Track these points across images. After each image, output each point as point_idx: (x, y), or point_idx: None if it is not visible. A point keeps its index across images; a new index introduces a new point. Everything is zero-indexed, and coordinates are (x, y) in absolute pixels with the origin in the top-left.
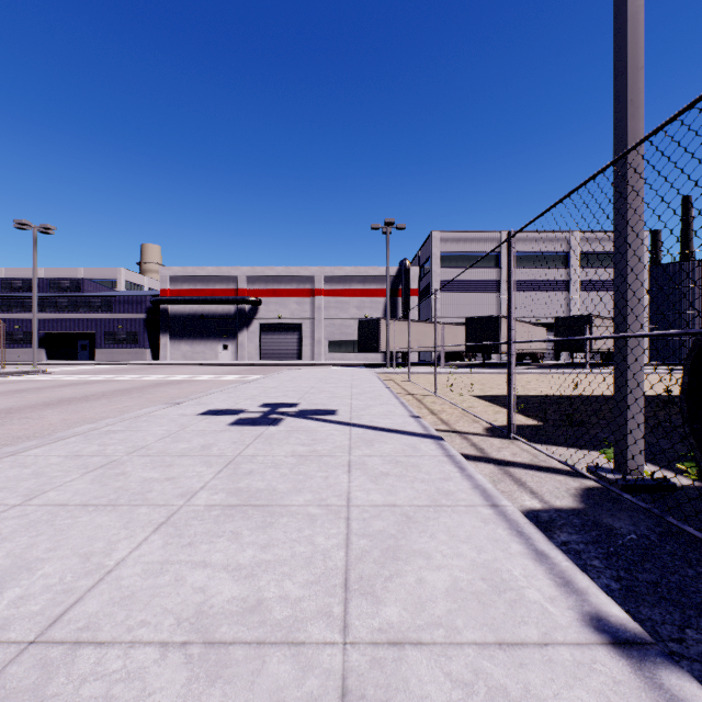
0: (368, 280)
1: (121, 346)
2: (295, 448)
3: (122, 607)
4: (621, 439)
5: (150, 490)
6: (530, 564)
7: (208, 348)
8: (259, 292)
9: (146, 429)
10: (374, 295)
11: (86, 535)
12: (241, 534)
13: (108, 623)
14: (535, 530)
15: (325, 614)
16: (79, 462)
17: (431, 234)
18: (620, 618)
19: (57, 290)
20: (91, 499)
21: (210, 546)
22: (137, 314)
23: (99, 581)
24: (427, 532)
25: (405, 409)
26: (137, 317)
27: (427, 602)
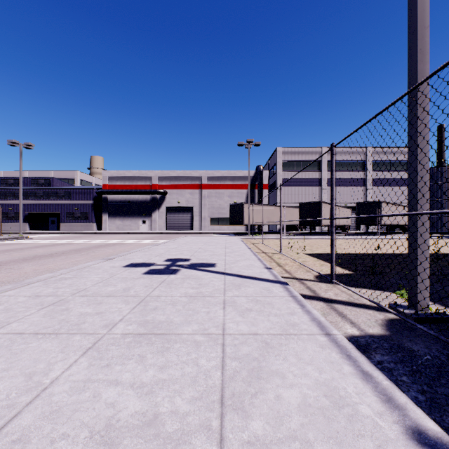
0: (235, 178)
1: (77, 221)
2: (187, 290)
3: (49, 420)
4: (415, 286)
5: (84, 322)
6: (359, 383)
7: (133, 222)
8: (166, 186)
9: (87, 277)
10: (240, 188)
11: (32, 358)
12: (146, 357)
13: (36, 436)
14: (360, 354)
15: (205, 428)
16: (38, 300)
17: (276, 149)
18: (435, 431)
19: (36, 185)
20: (41, 329)
21: (122, 367)
22: (87, 200)
23: (35, 397)
24: (281, 356)
25: (261, 263)
26: (87, 202)
27: (284, 417)
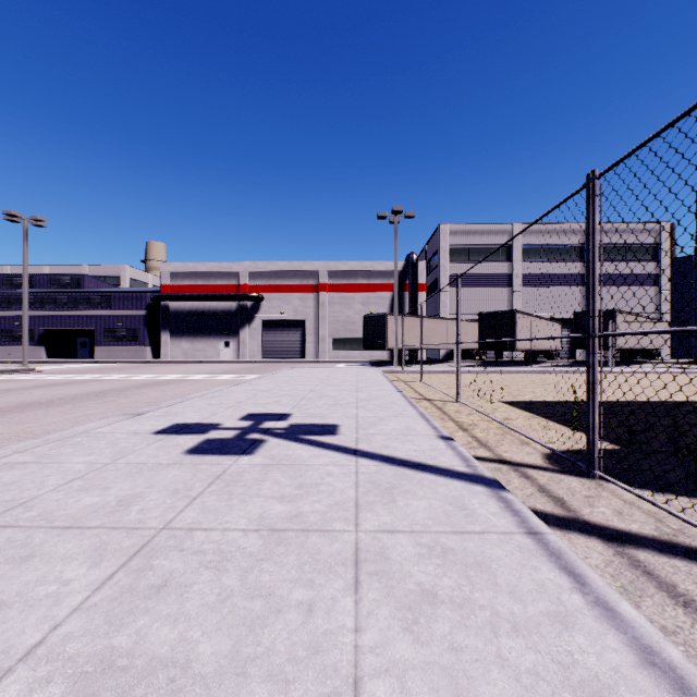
0: (373, 275)
1: (121, 343)
2: (267, 507)
3: None
4: None
5: None
6: None
7: (209, 345)
8: (261, 288)
9: (62, 460)
10: (380, 290)
11: None
12: None
13: None
14: None
15: None
16: None
17: (439, 226)
18: None
19: (58, 286)
20: None
21: None
22: (137, 310)
23: None
24: None
25: (428, 425)
26: (137, 314)
27: None
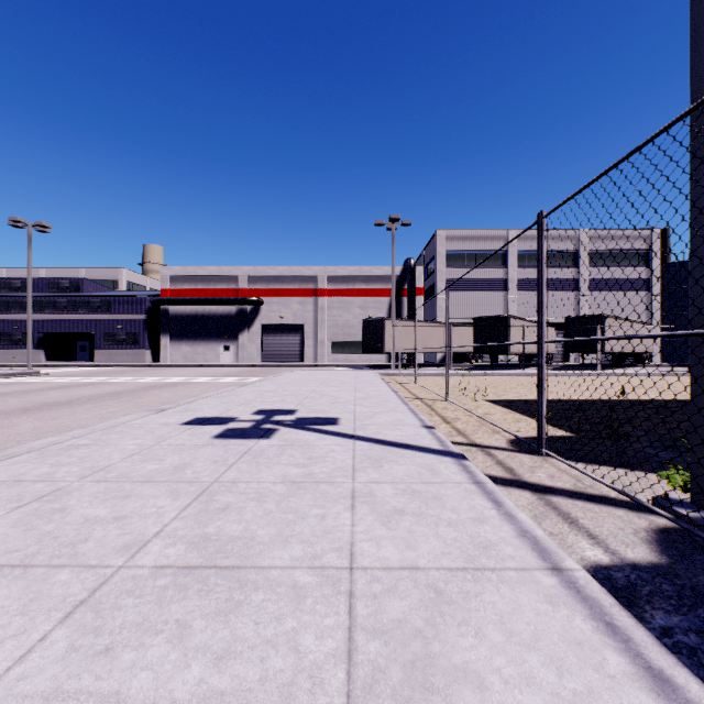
0: (371, 279)
1: (120, 346)
2: (287, 470)
3: None
4: None
5: (86, 539)
6: None
7: (209, 349)
8: (261, 292)
9: (116, 443)
10: (378, 295)
11: None
12: (190, 628)
13: None
14: (632, 620)
15: None
16: (15, 491)
17: (437, 232)
18: None
19: (56, 290)
20: None
21: (136, 656)
22: (137, 314)
23: None
24: (469, 624)
25: (415, 417)
26: (137, 317)
27: None
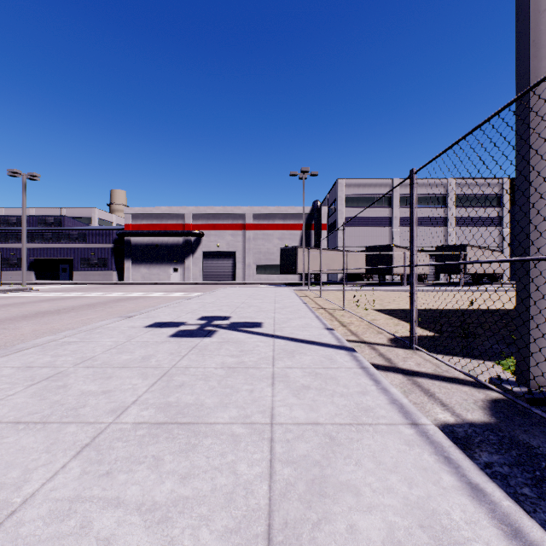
0: (287, 217)
1: (93, 269)
2: (225, 359)
3: None
4: (529, 356)
5: (84, 405)
6: (468, 503)
7: (162, 270)
8: (202, 226)
9: (97, 340)
10: (292, 229)
11: (4, 461)
12: (163, 460)
13: None
14: (462, 455)
15: None
16: (28, 373)
17: (337, 180)
18: None
19: (44, 225)
20: (25, 415)
21: (127, 477)
22: (106, 244)
23: None
24: (352, 458)
25: (320, 322)
26: (106, 246)
27: None
